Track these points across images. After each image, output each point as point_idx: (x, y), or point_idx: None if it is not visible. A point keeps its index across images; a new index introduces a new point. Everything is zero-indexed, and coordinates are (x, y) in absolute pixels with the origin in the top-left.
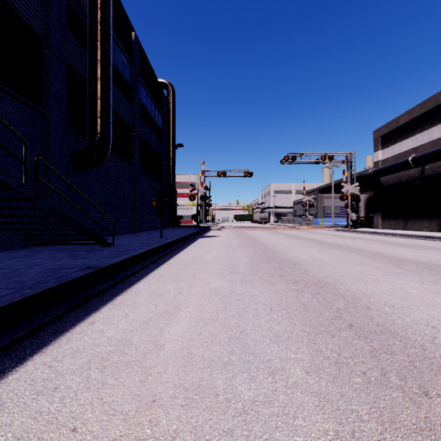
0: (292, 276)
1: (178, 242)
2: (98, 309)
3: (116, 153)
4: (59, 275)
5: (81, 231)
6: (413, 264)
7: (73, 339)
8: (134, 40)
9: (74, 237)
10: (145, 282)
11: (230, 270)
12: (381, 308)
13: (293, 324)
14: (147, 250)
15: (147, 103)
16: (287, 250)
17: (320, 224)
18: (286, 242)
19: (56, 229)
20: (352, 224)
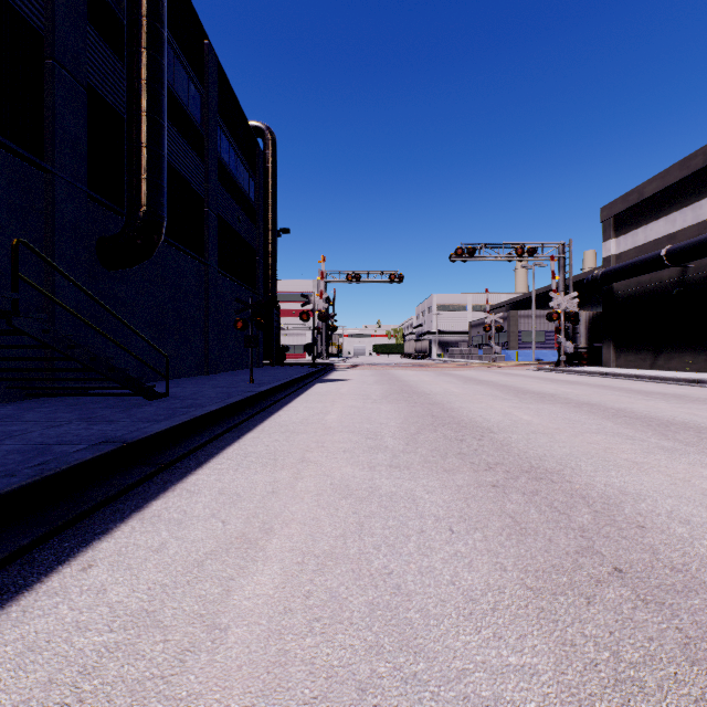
0: (481, 456)
1: (280, 390)
2: (108, 530)
3: (176, 241)
4: (46, 458)
5: (106, 372)
6: (690, 432)
7: (34, 611)
8: (207, 54)
9: (101, 382)
10: (211, 468)
11: (369, 443)
12: (666, 526)
13: (501, 569)
14: (222, 406)
15: (231, 160)
16: (466, 405)
17: (512, 360)
18: (462, 391)
19: (62, 369)
20: (566, 359)
